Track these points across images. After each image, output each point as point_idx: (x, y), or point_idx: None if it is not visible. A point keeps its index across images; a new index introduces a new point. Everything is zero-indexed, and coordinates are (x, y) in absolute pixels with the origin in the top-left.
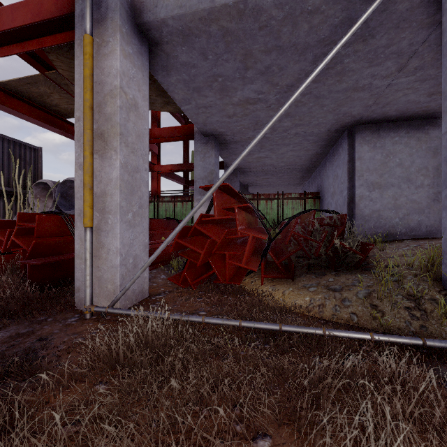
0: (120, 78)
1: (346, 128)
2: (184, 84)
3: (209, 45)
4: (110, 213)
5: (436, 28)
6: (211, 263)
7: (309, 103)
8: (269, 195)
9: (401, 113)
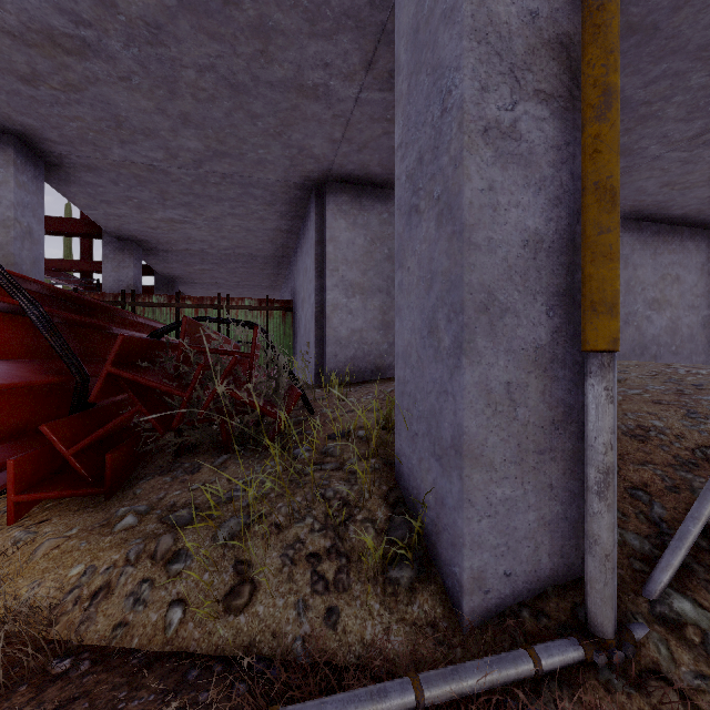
0: None
1: (313, 183)
2: None
3: None
4: None
5: None
6: None
7: (221, 99)
8: (202, 300)
9: (388, 172)
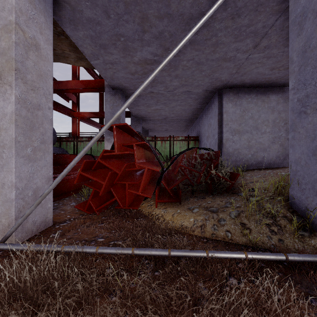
0: (16, 14)
1: (217, 90)
2: (91, 39)
3: (110, 3)
4: (4, 147)
5: (281, 15)
6: (113, 192)
7: (192, 68)
8: (163, 138)
9: (253, 81)
